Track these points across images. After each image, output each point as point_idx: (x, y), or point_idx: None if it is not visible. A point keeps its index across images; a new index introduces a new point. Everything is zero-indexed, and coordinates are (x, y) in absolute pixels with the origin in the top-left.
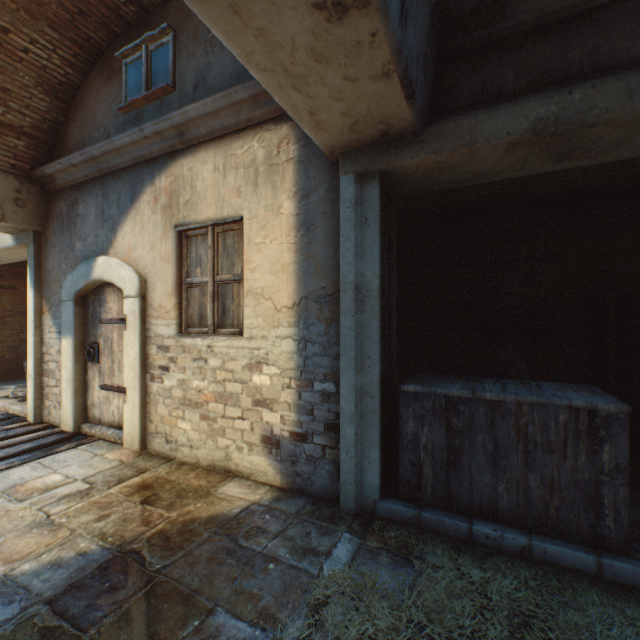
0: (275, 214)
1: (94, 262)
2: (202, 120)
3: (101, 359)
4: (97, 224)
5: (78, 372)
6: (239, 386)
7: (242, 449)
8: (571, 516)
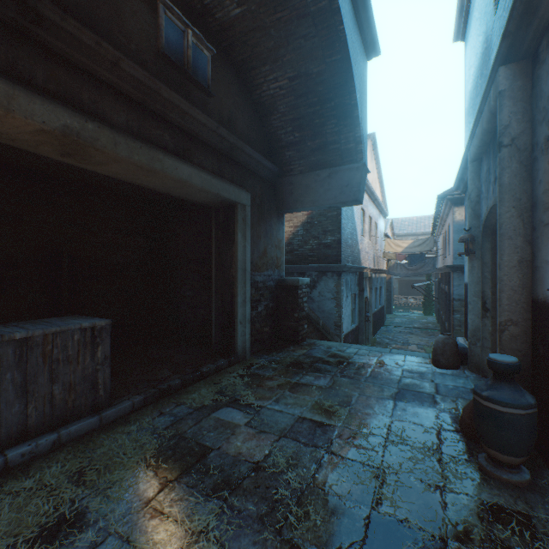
0: None
1: None
2: None
3: None
4: None
5: None
6: None
7: None
8: (83, 400)
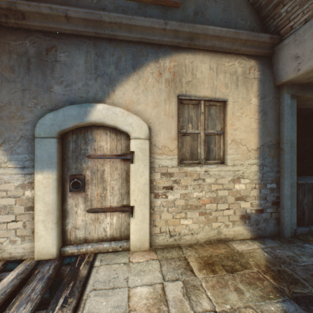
0: (247, 103)
1: (91, 107)
2: (210, 37)
3: (87, 188)
4: (87, 75)
5: (59, 202)
6: (226, 192)
7: (228, 225)
8: None
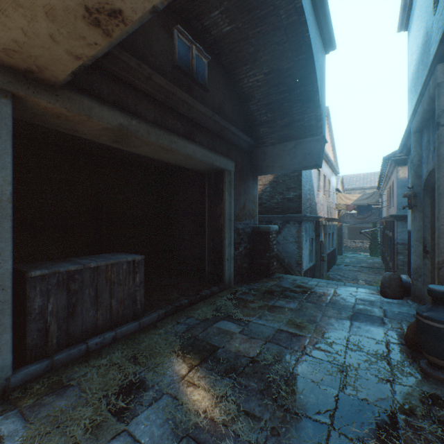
0: None
1: None
2: None
3: None
4: None
5: None
6: None
7: None
8: (128, 311)
